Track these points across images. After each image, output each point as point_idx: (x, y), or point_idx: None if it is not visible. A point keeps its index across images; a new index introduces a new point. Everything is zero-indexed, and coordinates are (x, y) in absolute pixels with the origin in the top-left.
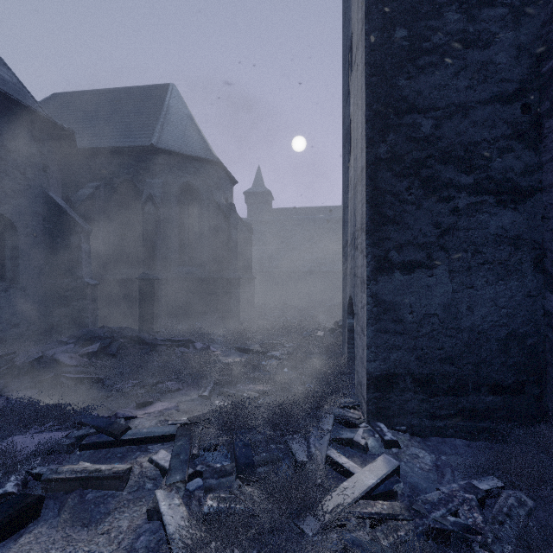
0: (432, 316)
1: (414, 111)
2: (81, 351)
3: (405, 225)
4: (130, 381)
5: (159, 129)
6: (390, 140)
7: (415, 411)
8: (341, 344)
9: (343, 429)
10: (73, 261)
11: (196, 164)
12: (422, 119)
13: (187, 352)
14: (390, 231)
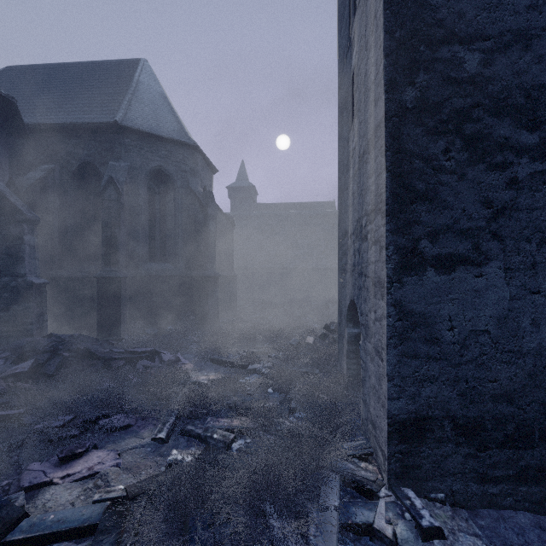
0: (481, 334)
1: (453, 40)
2: (8, 370)
3: (442, 204)
4: (61, 417)
5: (125, 105)
6: (420, 82)
7: (457, 471)
8: (335, 353)
9: (355, 501)
10: (12, 256)
11: (169, 147)
12: (465, 52)
13: (151, 366)
14: (421, 211)
